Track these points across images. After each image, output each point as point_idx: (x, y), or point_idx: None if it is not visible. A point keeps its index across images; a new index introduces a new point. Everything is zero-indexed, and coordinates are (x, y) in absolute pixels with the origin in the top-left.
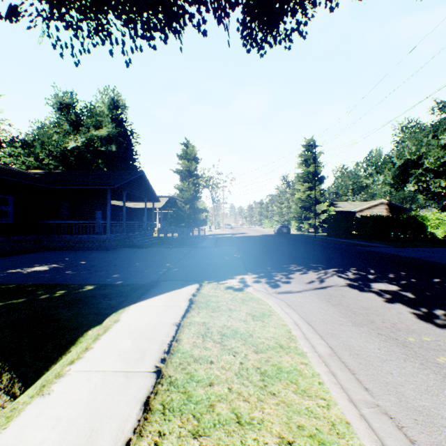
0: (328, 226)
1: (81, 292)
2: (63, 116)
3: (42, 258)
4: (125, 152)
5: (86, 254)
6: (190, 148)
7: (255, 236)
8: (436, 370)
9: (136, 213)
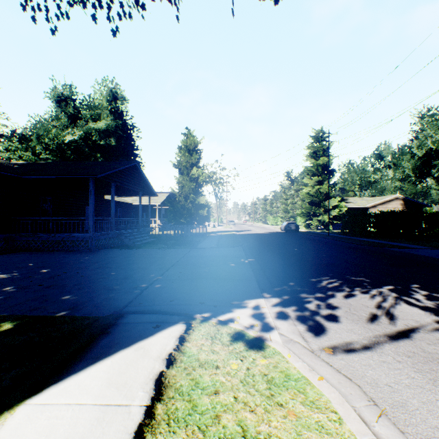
0: (343, 222)
1: None
2: (61, 108)
3: (1, 263)
4: (125, 146)
5: (61, 256)
6: (191, 139)
7: (261, 234)
8: None
9: (135, 209)
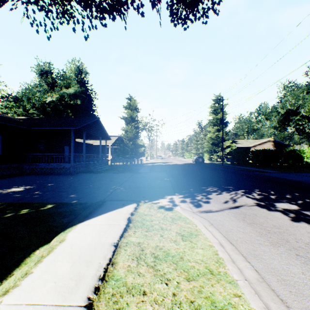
0: (232, 157)
1: (41, 210)
2: (43, 79)
3: (21, 181)
4: (87, 105)
5: (55, 177)
6: (132, 101)
7: (179, 164)
8: None
9: (94, 148)
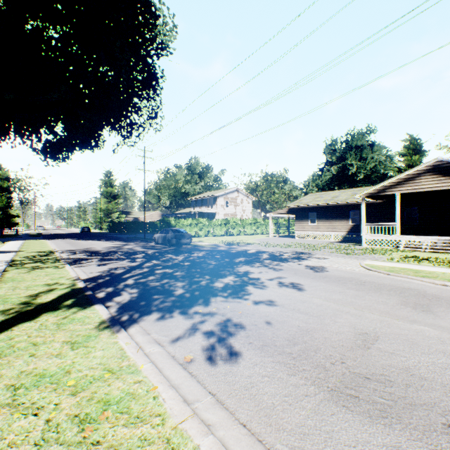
0: (110, 226)
1: None
2: None
3: None
4: None
5: None
6: (4, 172)
7: (62, 233)
8: (65, 241)
9: None
